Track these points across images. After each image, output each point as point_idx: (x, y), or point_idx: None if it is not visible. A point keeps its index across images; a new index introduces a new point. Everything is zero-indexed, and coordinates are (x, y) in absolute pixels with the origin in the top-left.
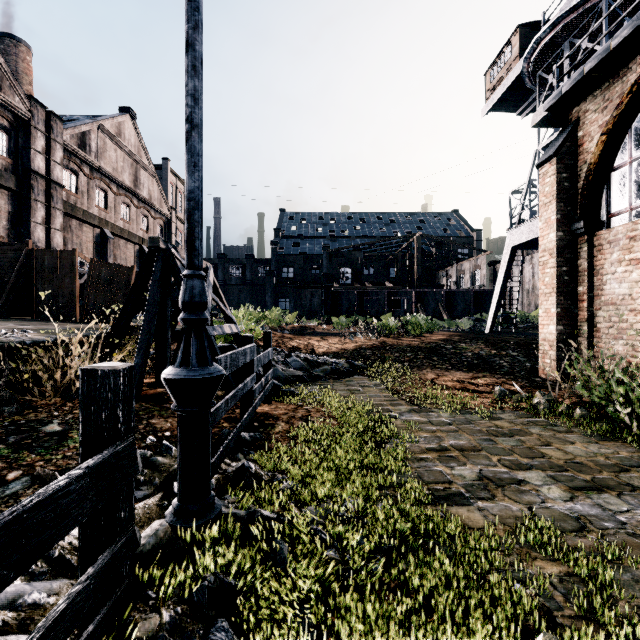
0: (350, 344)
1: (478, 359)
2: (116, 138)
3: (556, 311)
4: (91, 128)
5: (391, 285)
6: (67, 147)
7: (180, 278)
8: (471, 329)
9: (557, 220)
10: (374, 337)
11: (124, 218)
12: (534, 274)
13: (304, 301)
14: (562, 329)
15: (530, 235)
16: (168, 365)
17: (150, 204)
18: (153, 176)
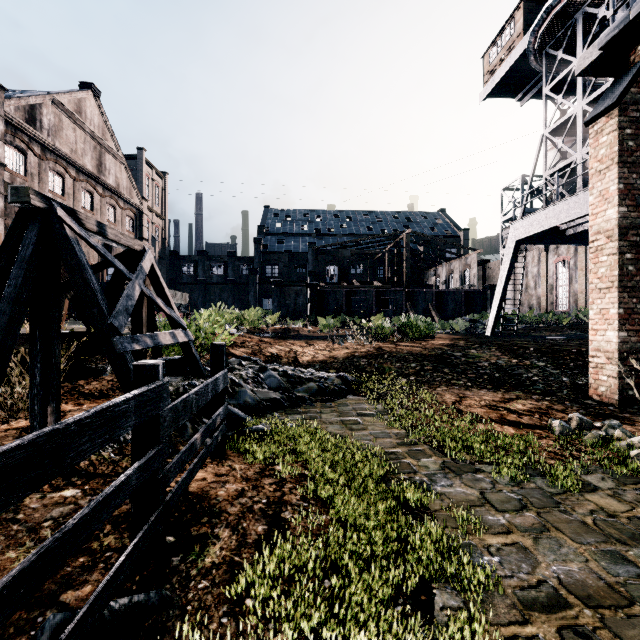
0: (340, 351)
1: (499, 371)
2: (75, 116)
3: (618, 312)
4: (42, 101)
5: (380, 284)
6: (10, 120)
7: (72, 258)
8: (466, 331)
9: (619, 191)
10: (368, 342)
11: (86, 207)
12: (527, 273)
13: (288, 300)
14: (625, 336)
15: (538, 227)
16: (53, 400)
17: (117, 193)
18: (121, 162)
